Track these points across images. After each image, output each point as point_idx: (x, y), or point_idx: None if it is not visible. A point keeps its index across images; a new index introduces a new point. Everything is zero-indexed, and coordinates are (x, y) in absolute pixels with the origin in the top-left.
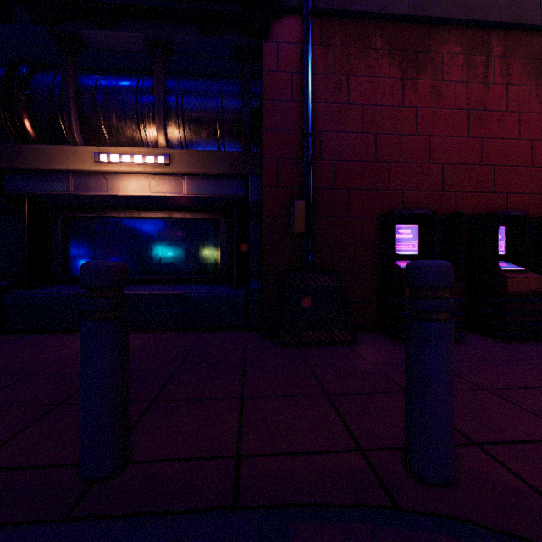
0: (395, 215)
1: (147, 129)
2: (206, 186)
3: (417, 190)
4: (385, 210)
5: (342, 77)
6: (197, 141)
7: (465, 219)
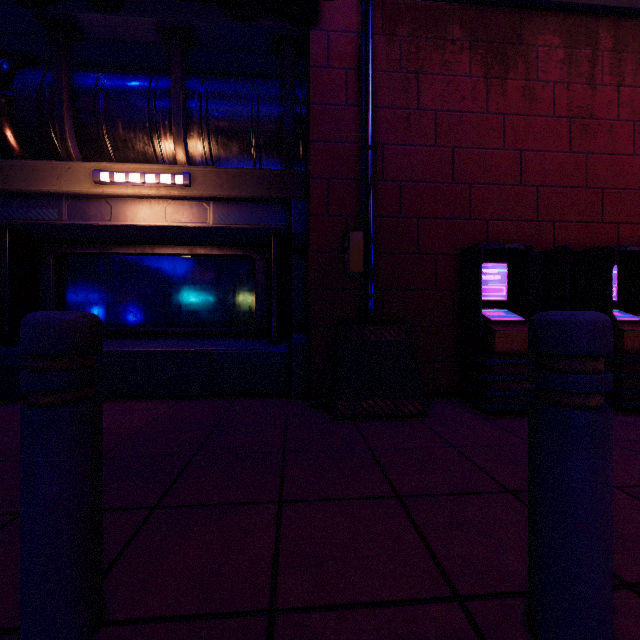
0: (480, 250)
1: (163, 142)
2: (237, 214)
3: (505, 220)
4: (465, 244)
5: (410, 75)
6: (226, 158)
7: (570, 256)
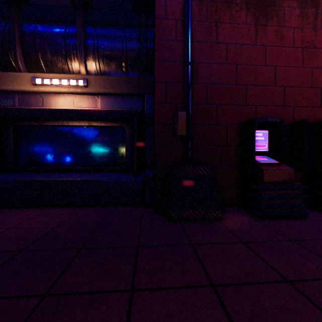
0: (255, 122)
1: (73, 62)
2: (114, 102)
3: (266, 105)
4: (243, 119)
5: (212, 23)
6: (109, 71)
7: (308, 125)
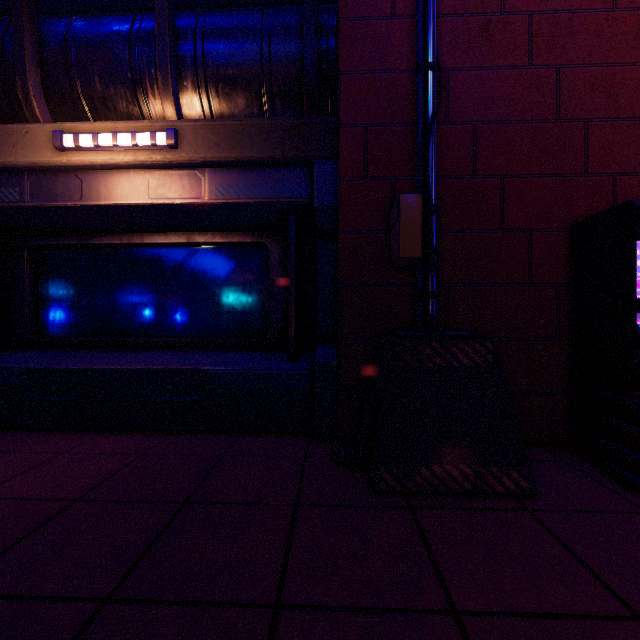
0: (635, 212)
1: (150, 98)
2: (240, 185)
3: None
4: (578, 214)
5: None
6: (231, 114)
7: None
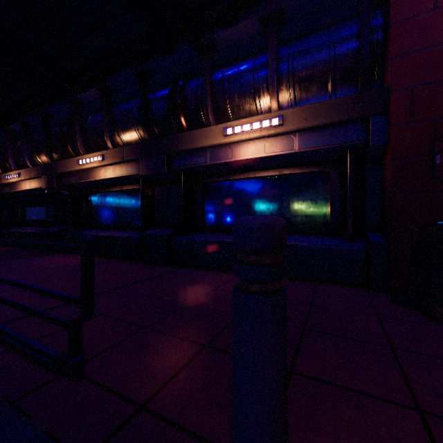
0: None
1: (261, 100)
2: (317, 139)
3: None
4: None
5: None
6: (306, 98)
7: None
